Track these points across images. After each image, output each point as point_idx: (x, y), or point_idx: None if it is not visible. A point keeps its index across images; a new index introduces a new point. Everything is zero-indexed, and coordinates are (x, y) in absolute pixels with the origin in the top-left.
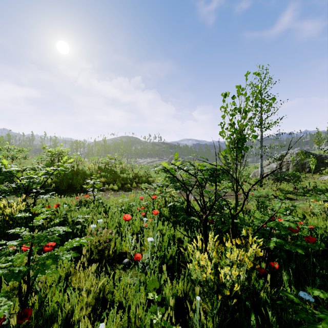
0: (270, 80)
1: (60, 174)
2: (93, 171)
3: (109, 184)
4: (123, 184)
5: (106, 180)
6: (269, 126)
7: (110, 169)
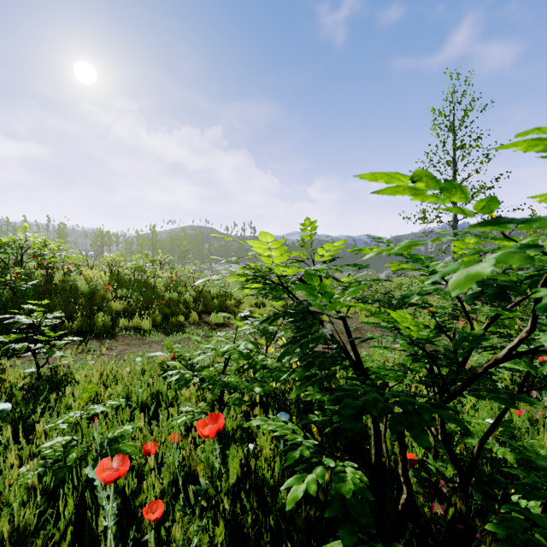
0: (474, 101)
1: (0, 294)
2: (98, 286)
3: (134, 317)
4: (168, 315)
5: (126, 307)
6: (476, 193)
7: (144, 282)
